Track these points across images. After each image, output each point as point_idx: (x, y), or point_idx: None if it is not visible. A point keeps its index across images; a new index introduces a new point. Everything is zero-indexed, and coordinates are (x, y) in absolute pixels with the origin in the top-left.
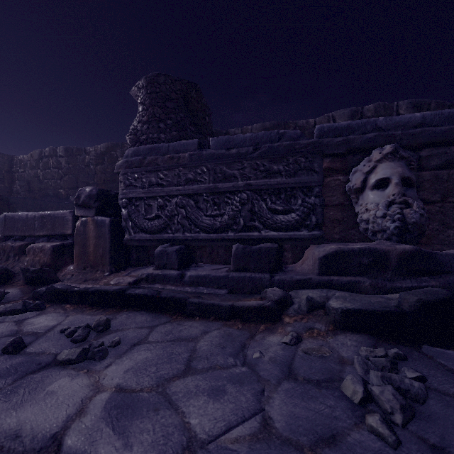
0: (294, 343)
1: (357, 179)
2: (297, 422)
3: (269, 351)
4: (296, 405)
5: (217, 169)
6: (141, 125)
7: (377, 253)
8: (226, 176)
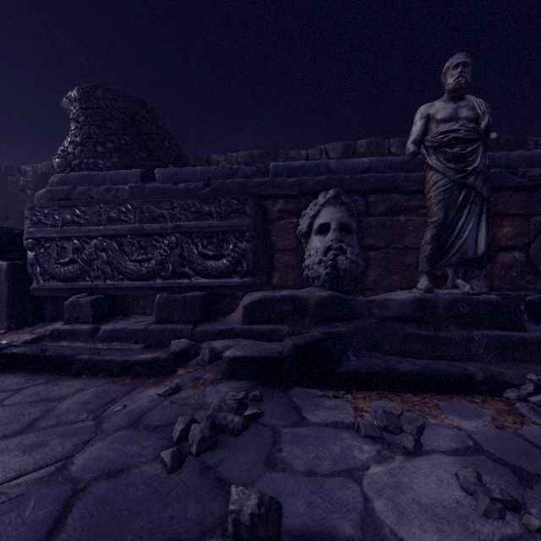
0: (168, 394)
1: (304, 223)
2: (98, 463)
3: (135, 404)
4: (112, 449)
5: (144, 207)
6: (73, 146)
7: (297, 300)
8: (154, 217)
